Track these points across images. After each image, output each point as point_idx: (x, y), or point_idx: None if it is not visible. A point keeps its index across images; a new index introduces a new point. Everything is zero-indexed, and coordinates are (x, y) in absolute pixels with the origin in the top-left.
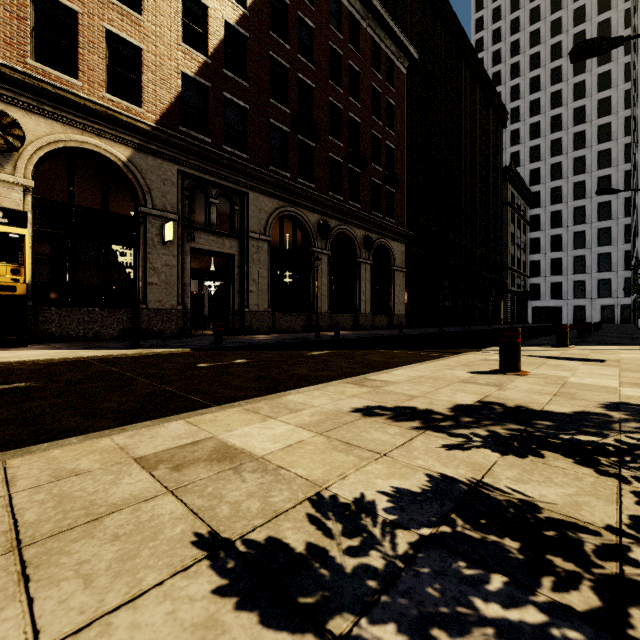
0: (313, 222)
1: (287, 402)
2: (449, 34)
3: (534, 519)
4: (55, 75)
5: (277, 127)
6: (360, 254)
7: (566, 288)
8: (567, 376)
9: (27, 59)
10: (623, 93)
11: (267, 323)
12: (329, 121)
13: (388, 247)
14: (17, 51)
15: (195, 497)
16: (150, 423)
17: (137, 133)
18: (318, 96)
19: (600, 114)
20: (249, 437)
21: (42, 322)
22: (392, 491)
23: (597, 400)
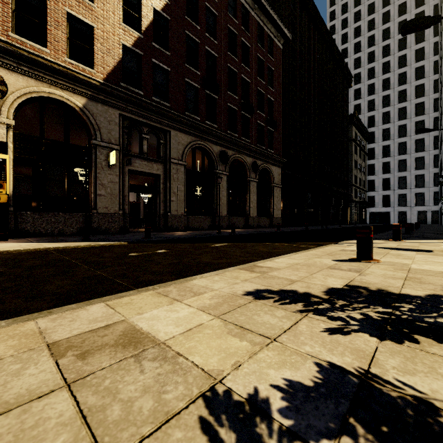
0: (216, 152)
1: (192, 286)
2: (312, 21)
3: (437, 425)
4: (30, 44)
5: (191, 84)
6: (249, 175)
7: (393, 199)
8: (409, 263)
9: (9, 32)
10: (433, 63)
11: (183, 223)
12: (227, 80)
13: (269, 170)
14: (2, 26)
15: (90, 393)
16: (75, 306)
17: (90, 87)
18: (220, 63)
19: (417, 78)
20: (156, 320)
21: (20, 222)
22: (285, 385)
23: (441, 284)
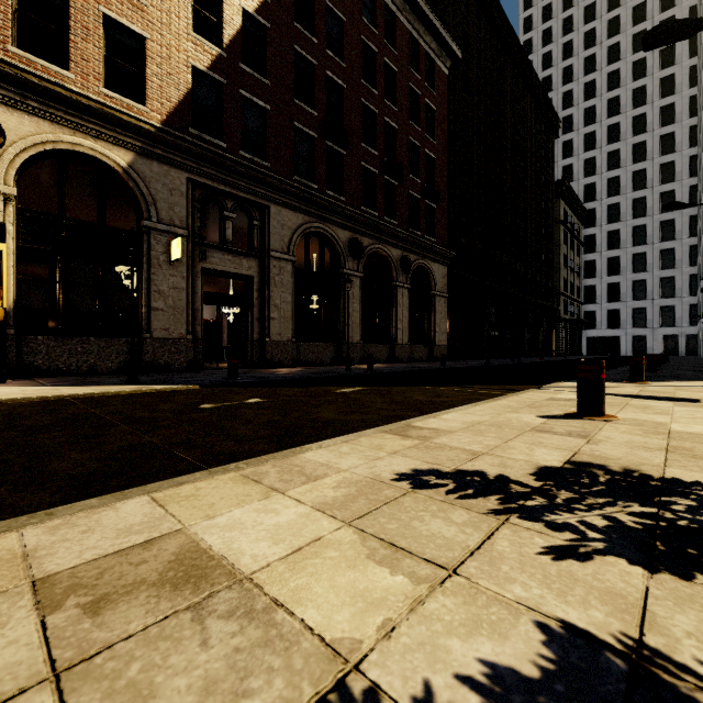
0: (343, 240)
1: (304, 463)
2: (496, 32)
3: None
4: (42, 65)
5: (302, 131)
6: (397, 277)
7: (625, 316)
8: (666, 422)
9: (8, 45)
10: (688, 99)
11: (291, 355)
12: (362, 126)
13: (428, 269)
14: None
15: (97, 696)
16: (96, 502)
17: (139, 135)
18: (349, 97)
19: (662, 123)
20: (237, 530)
21: (26, 353)
22: (484, 676)
23: None
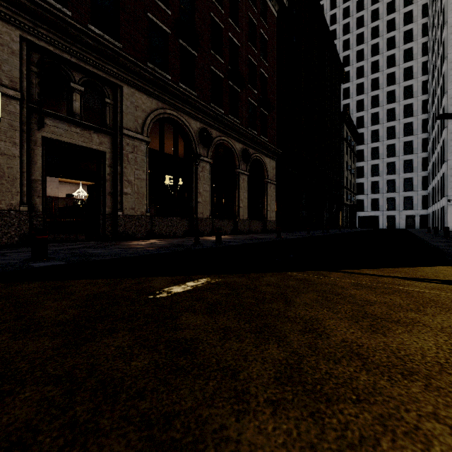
0: (195, 129)
1: None
2: None
3: None
4: None
5: (156, 25)
6: (239, 165)
7: (382, 203)
8: None
9: None
10: (421, 64)
11: (145, 228)
12: (210, 36)
13: (262, 162)
14: None
15: None
16: None
17: None
18: (200, 8)
19: (405, 78)
20: None
21: None
22: None
23: None
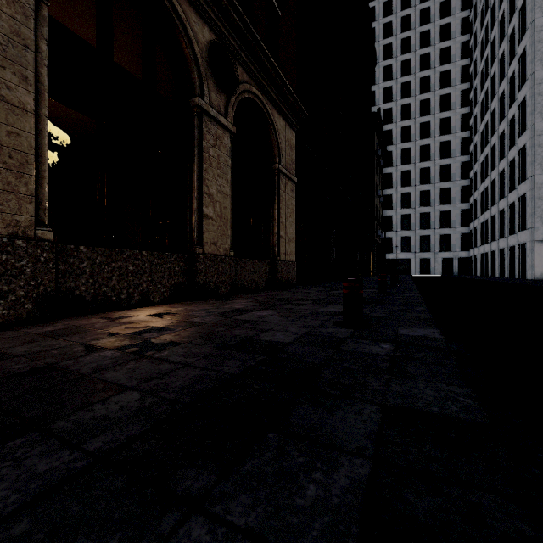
0: None
1: None
2: None
3: None
4: None
5: None
6: (201, 88)
7: (414, 242)
8: None
9: None
10: (460, 68)
11: None
12: None
13: (268, 118)
14: None
15: None
16: None
17: None
18: None
19: (441, 85)
20: None
21: None
22: None
23: None
